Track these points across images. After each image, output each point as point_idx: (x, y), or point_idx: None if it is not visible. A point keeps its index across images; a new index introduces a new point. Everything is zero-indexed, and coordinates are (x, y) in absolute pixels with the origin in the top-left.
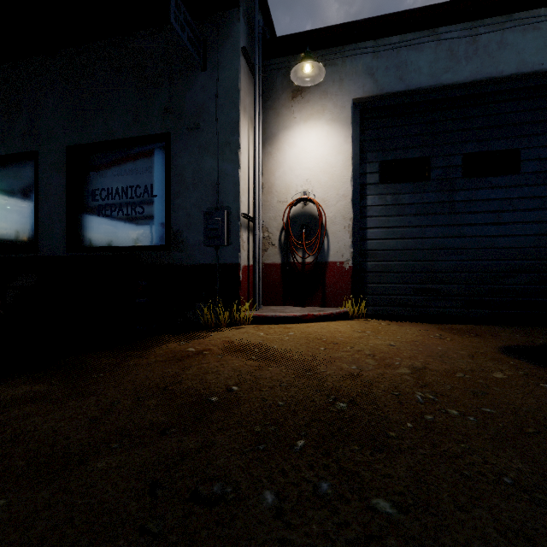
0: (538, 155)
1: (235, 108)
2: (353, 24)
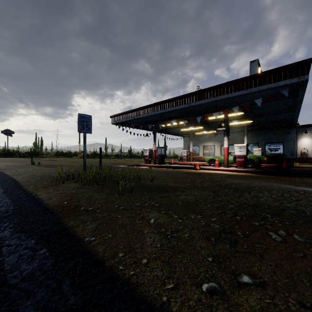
0: None
1: (295, 139)
2: None
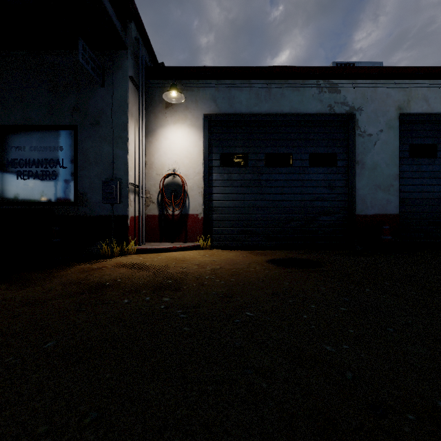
0: (300, 158)
1: (125, 115)
2: (203, 68)
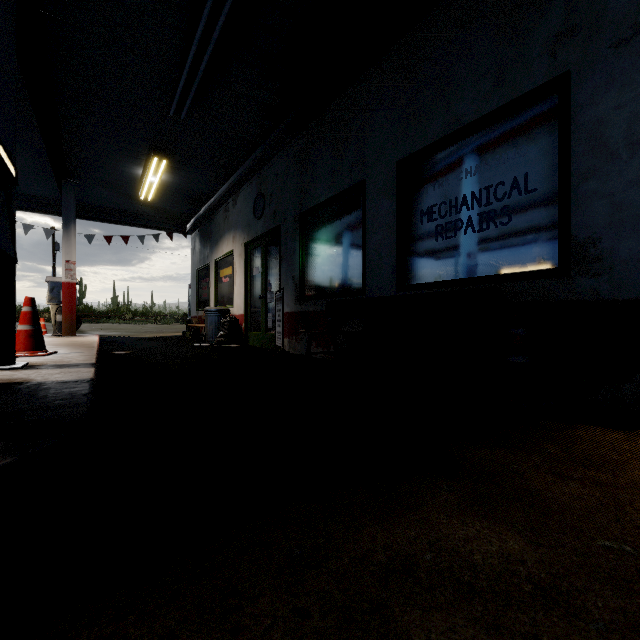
0: None
1: None
2: None
